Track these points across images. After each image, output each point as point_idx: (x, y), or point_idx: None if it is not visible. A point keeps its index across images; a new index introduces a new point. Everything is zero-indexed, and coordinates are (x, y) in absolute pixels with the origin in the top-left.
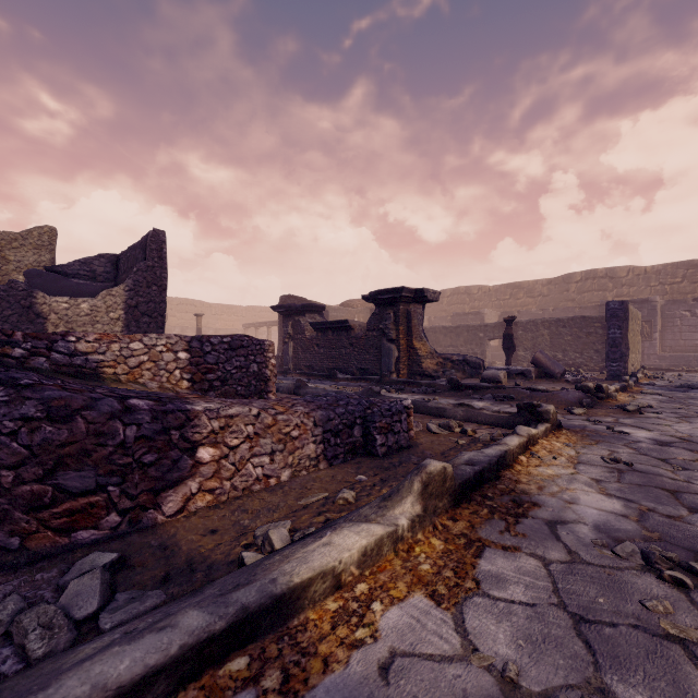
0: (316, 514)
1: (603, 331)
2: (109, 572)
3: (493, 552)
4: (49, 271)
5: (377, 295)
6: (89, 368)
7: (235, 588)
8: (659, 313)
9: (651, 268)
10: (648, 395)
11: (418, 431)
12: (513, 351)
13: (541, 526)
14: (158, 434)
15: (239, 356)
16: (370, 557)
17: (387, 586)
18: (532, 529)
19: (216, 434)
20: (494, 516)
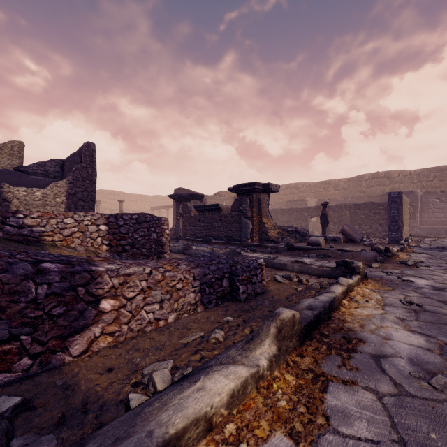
0: (194, 352)
1: (385, 211)
2: (11, 415)
3: (335, 386)
4: (16, 170)
5: (238, 187)
6: (33, 236)
7: (113, 443)
8: (419, 200)
9: (414, 171)
10: (418, 254)
11: (268, 280)
12: (327, 225)
13: (368, 360)
14: (66, 291)
15: (143, 228)
16: (237, 397)
17: (252, 424)
18: (362, 363)
19: (116, 289)
20: (331, 352)
